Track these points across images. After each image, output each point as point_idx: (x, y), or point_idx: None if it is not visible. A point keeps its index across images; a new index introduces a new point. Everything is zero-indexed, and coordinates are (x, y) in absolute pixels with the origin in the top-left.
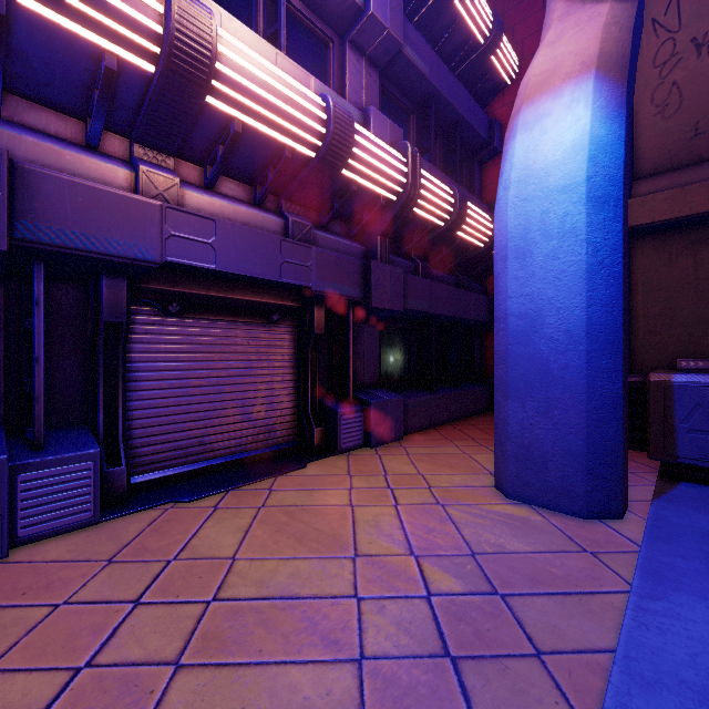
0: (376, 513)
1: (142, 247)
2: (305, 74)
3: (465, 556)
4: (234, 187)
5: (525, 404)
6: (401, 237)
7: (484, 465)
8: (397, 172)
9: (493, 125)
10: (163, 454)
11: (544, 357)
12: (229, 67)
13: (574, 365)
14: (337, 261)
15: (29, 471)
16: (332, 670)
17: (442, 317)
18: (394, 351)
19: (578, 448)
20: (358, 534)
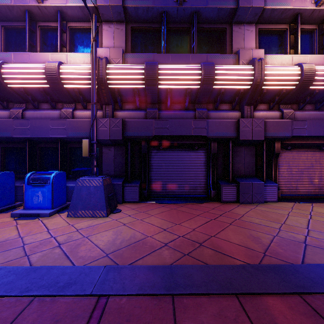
0: None
1: (287, 133)
2: None
3: None
4: (307, 106)
5: None
6: None
7: None
8: None
9: None
10: (285, 190)
11: None
12: (318, 76)
13: None
14: None
15: (265, 186)
16: None
17: None
18: None
19: None
20: None
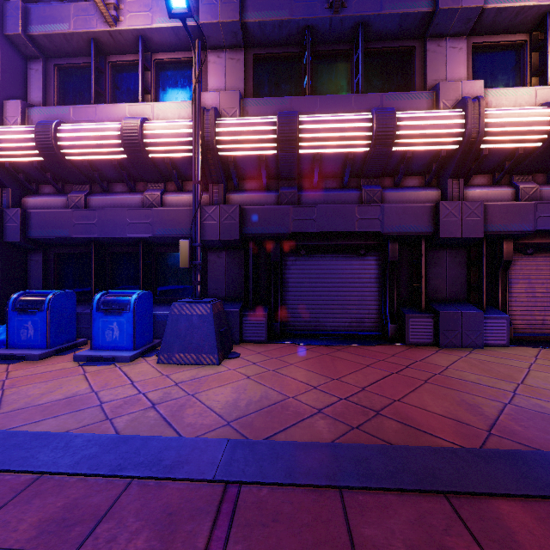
0: None
1: (525, 225)
2: None
3: None
4: None
5: None
6: None
7: None
8: None
9: None
10: (521, 325)
11: None
12: None
13: None
14: None
15: (485, 319)
16: None
17: None
18: None
19: None
20: None
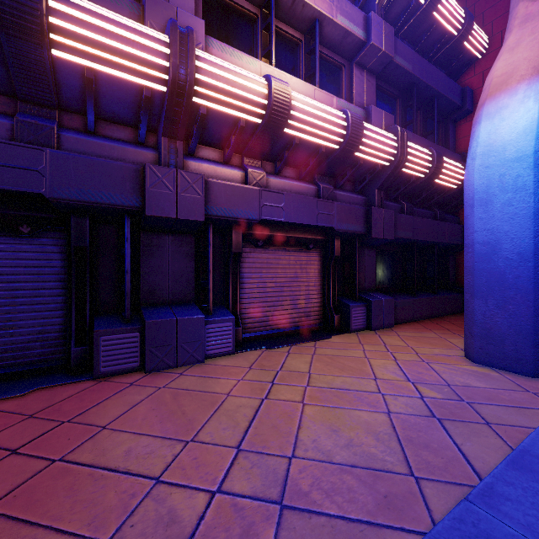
0: (383, 362)
1: (251, 213)
2: (330, 96)
3: (443, 385)
4: (289, 171)
5: (487, 301)
6: (391, 187)
7: (457, 345)
8: (390, 147)
9: (465, 92)
10: (254, 324)
11: (501, 270)
12: (296, 110)
13: (524, 275)
14: (349, 210)
15: (209, 324)
16: (375, 414)
17: (422, 242)
18: (385, 267)
19: (527, 330)
20: (374, 370)
